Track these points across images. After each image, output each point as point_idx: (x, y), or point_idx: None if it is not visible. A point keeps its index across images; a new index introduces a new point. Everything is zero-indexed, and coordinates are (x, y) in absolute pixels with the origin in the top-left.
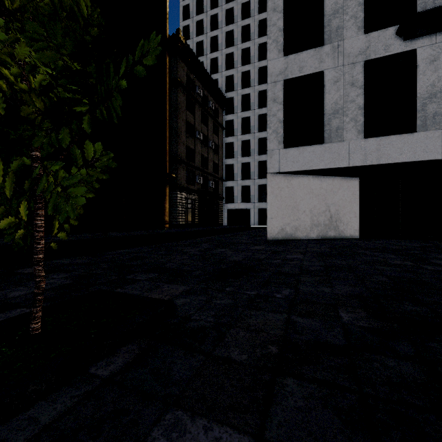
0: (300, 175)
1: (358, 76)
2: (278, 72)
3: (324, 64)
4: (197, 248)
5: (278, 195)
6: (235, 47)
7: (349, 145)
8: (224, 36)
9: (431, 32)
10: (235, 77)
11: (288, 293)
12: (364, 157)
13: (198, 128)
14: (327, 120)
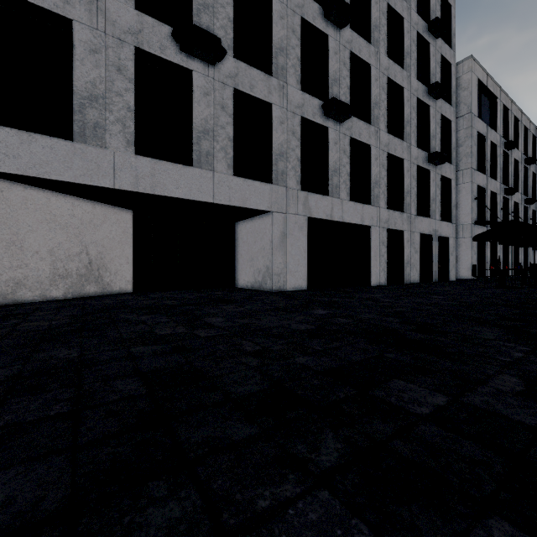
0: (28, 186)
1: (127, 62)
2: None
3: (74, 10)
4: None
5: None
6: None
7: (114, 156)
8: None
9: (205, 58)
10: None
11: None
12: (135, 180)
13: None
14: (78, 104)
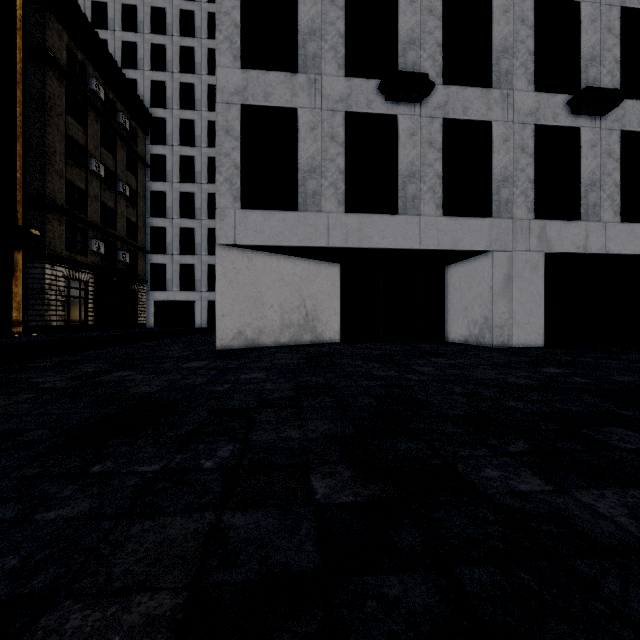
0: (267, 253)
1: (338, 129)
2: (234, 90)
3: (299, 100)
4: (68, 373)
5: (234, 279)
6: (169, 39)
7: (328, 218)
8: (148, 12)
9: (411, 100)
10: (169, 86)
11: (228, 453)
12: (345, 237)
13: (95, 153)
14: (301, 179)
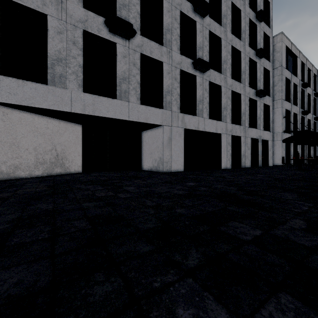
0: (22, 111)
1: (78, 39)
2: None
3: (48, 9)
4: None
5: None
6: None
7: (71, 93)
8: None
9: (124, 36)
10: None
11: None
12: (83, 107)
13: None
14: (50, 63)
